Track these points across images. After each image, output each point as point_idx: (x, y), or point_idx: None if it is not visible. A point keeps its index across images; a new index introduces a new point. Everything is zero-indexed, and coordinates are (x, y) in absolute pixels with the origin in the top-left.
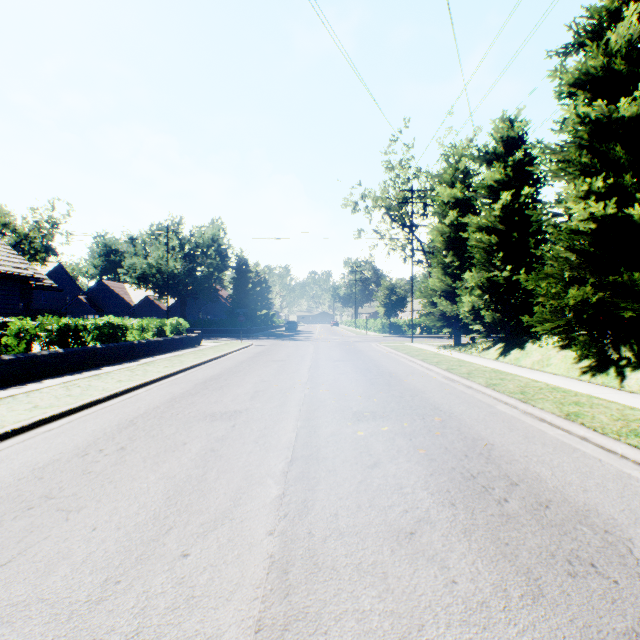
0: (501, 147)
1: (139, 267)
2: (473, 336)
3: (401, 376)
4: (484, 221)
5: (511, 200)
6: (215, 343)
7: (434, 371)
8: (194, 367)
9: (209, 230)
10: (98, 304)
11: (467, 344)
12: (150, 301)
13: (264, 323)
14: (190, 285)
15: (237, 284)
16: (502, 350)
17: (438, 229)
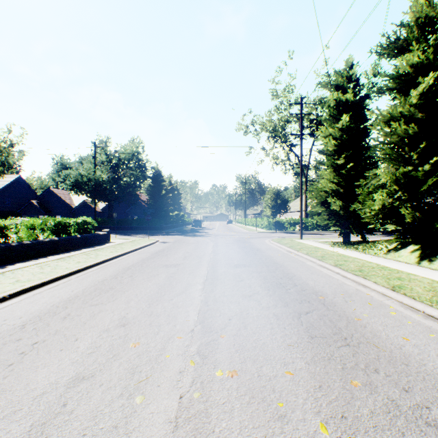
0: (415, 31)
1: (72, 176)
2: (363, 234)
3: (339, 304)
4: (400, 110)
5: (431, 86)
6: (124, 240)
7: (372, 289)
8: (60, 279)
9: (129, 146)
10: (47, 207)
11: (361, 243)
12: (87, 204)
13: (176, 221)
14: (115, 191)
15: (153, 190)
16: (421, 253)
17: (330, 133)
